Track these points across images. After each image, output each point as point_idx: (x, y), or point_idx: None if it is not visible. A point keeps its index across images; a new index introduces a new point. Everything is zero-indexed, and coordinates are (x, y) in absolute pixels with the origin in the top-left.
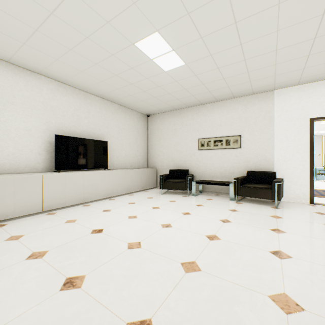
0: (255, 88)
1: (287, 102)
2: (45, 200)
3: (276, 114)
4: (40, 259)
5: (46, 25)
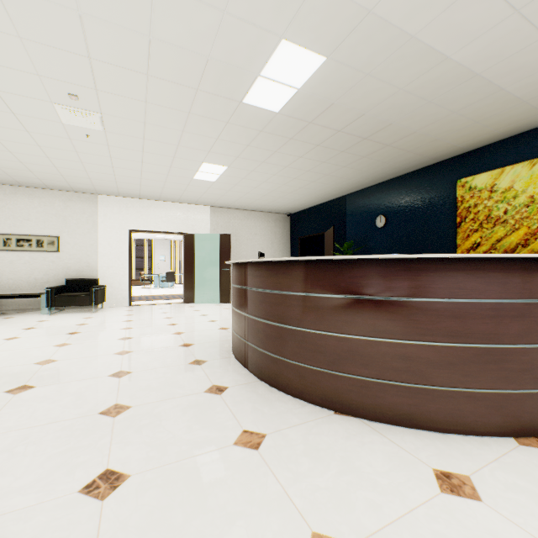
0: (76, 188)
1: (111, 210)
2: None
3: (100, 220)
4: None
5: None
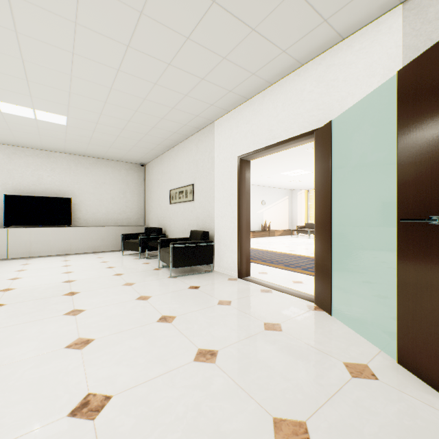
0: (187, 123)
1: (223, 136)
2: None
3: (216, 154)
4: None
5: None
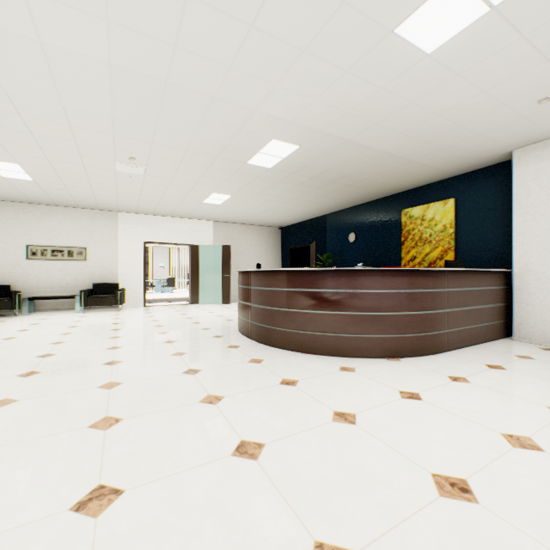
0: (102, 207)
1: (129, 225)
2: None
3: (120, 233)
4: None
5: None
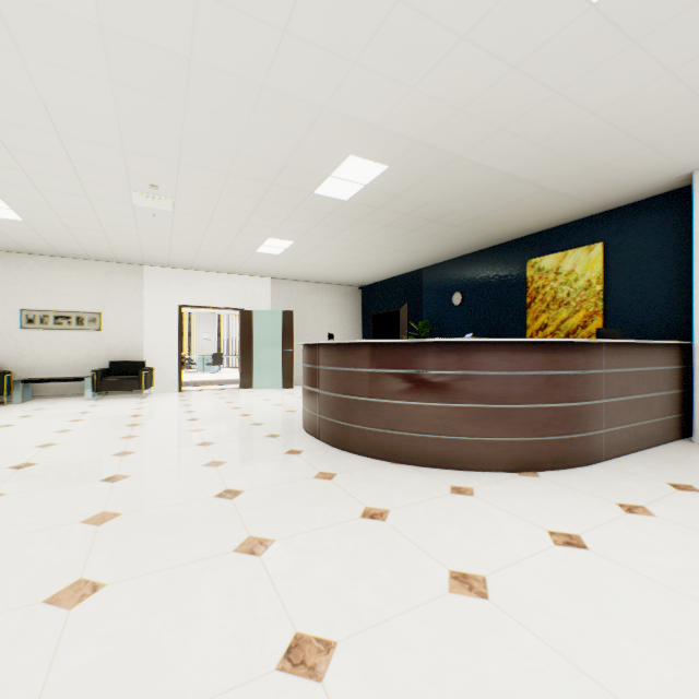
0: (121, 259)
1: (159, 283)
2: None
3: (147, 294)
4: None
5: None
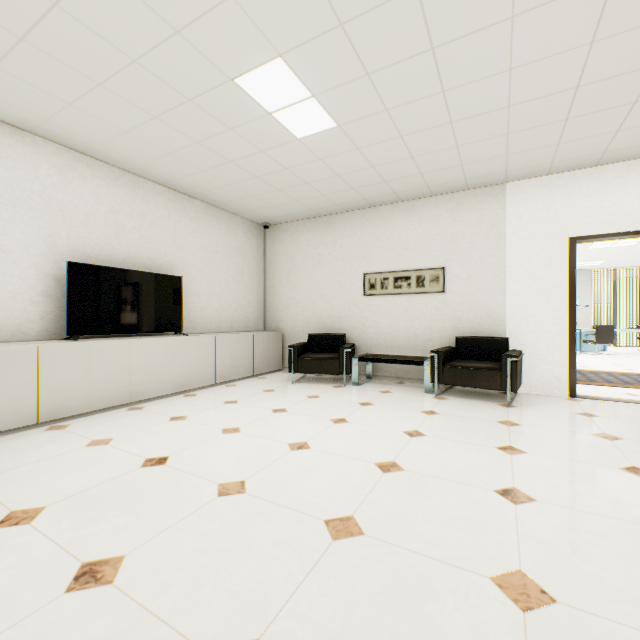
0: (470, 178)
1: (529, 206)
2: (44, 399)
3: (509, 229)
4: (27, 525)
5: (43, 30)
